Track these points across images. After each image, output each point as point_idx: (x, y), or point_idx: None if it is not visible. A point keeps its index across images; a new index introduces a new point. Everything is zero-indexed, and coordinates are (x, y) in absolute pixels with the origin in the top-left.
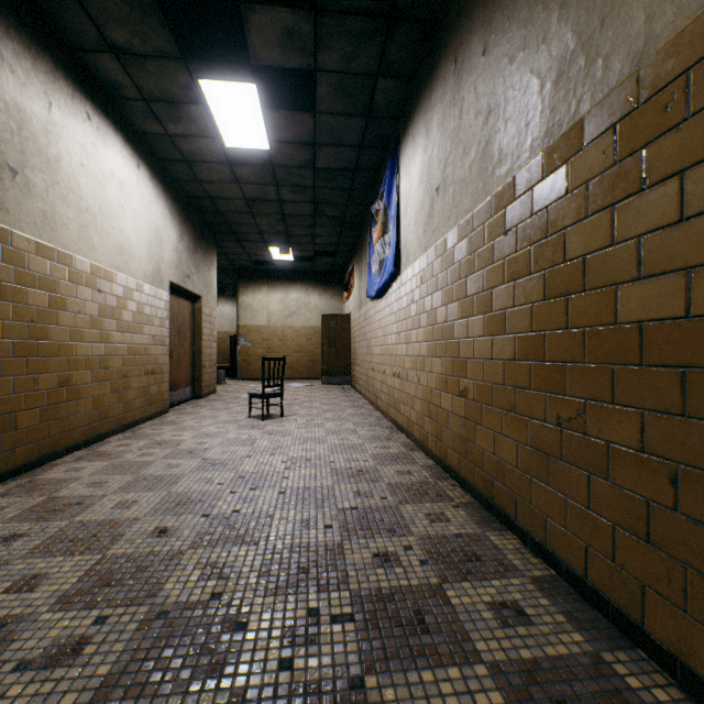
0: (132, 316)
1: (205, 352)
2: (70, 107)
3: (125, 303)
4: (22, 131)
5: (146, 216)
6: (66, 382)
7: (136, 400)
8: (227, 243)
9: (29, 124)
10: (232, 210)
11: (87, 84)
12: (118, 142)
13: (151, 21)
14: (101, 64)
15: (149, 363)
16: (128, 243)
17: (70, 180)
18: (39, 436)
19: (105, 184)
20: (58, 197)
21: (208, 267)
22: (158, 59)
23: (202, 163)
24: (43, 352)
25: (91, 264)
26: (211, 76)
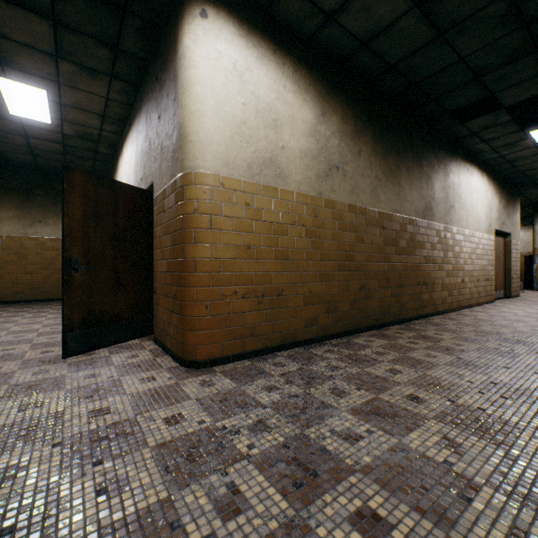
0: (479, 251)
1: (511, 269)
2: (463, 171)
3: (477, 245)
4: (453, 191)
5: (484, 199)
6: (462, 280)
7: (481, 292)
8: (526, 191)
9: (454, 187)
10: (537, 173)
11: (467, 156)
12: (475, 172)
13: (507, 127)
14: (475, 147)
15: (485, 274)
16: (478, 217)
17: (463, 200)
18: (456, 299)
19: (471, 194)
20: (460, 209)
21: (513, 213)
22: (506, 135)
23: (519, 159)
24: (457, 269)
25: (468, 231)
26: (537, 128)
